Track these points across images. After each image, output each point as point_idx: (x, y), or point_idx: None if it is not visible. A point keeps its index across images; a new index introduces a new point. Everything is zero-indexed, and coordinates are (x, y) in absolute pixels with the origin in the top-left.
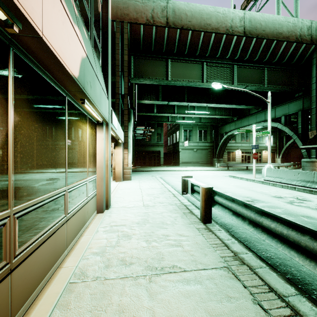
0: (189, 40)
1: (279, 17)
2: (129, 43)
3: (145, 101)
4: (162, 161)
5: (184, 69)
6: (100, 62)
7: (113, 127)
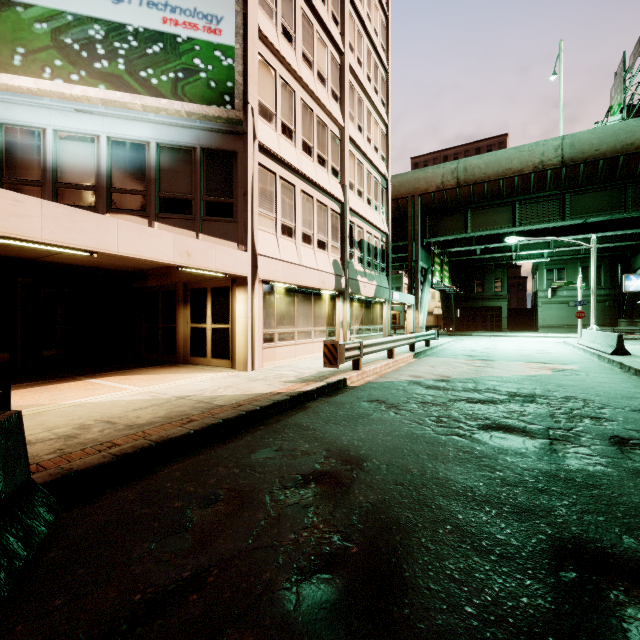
0: (486, 190)
1: (628, 122)
2: (422, 209)
3: (453, 249)
4: (505, 323)
5: (487, 216)
6: (385, 272)
7: (395, 300)
